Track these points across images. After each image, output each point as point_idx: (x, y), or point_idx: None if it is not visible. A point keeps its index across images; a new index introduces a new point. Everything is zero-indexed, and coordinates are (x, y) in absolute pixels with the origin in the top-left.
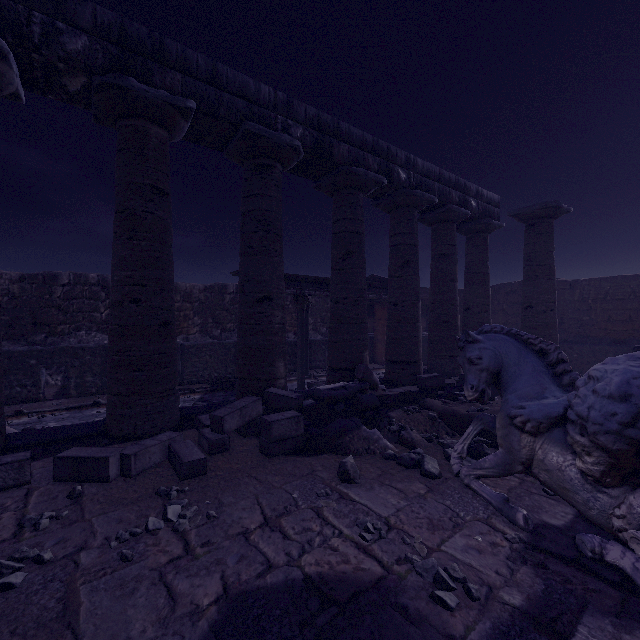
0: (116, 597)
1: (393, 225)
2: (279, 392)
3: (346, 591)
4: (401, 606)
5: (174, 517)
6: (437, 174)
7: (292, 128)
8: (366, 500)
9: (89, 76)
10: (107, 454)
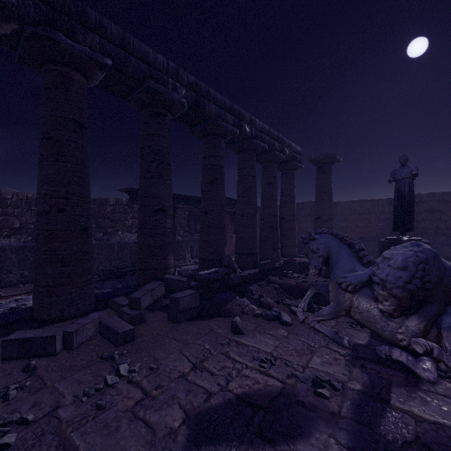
0: (105, 435)
1: (240, 162)
2: (173, 277)
3: (265, 400)
4: (300, 402)
5: (125, 373)
6: (267, 131)
7: (179, 89)
8: (254, 344)
9: (21, 25)
10: (52, 333)
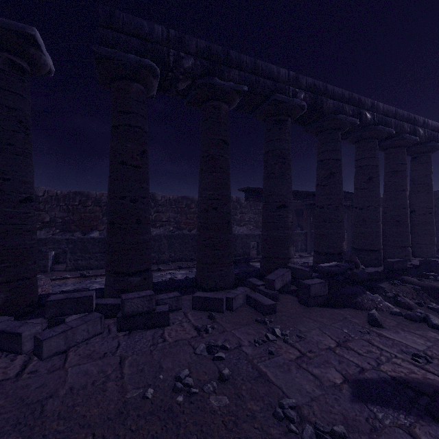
0: (282, 371)
1: (359, 152)
2: (296, 267)
3: (427, 389)
4: None
5: (279, 335)
6: (393, 112)
7: (298, 94)
8: (399, 339)
9: (193, 80)
10: (220, 296)
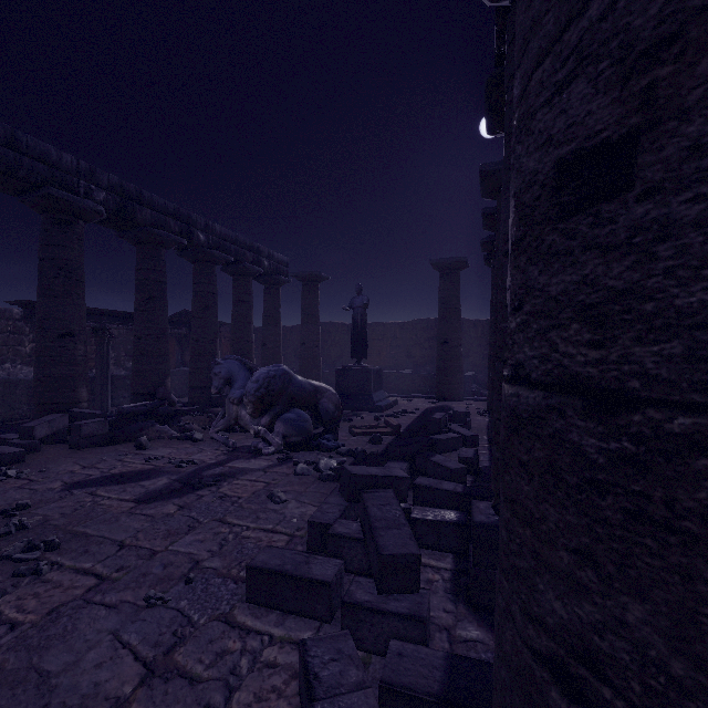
0: None
1: (196, 275)
2: (84, 411)
3: (135, 473)
4: (161, 471)
5: (13, 475)
6: (234, 238)
7: (95, 192)
8: (153, 453)
9: None
10: None
